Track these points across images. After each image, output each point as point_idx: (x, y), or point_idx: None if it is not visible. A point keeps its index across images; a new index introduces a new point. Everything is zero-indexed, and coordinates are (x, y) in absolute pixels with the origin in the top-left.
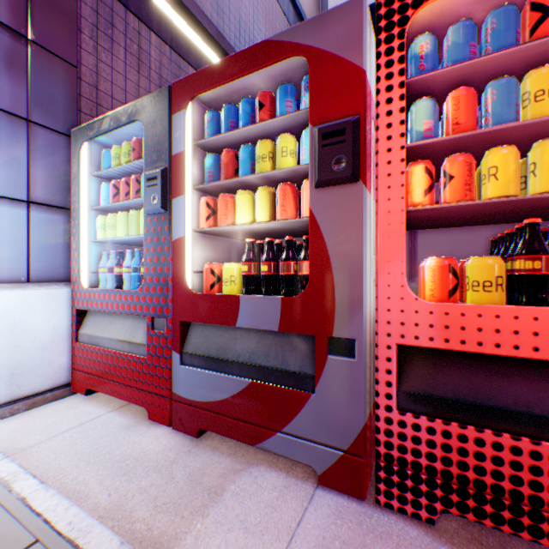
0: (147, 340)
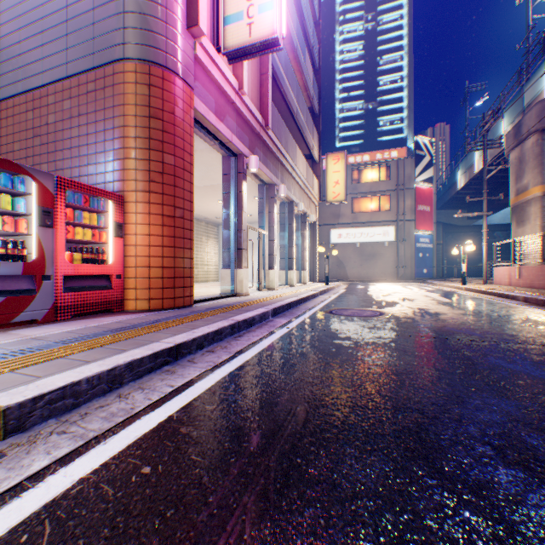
0: None
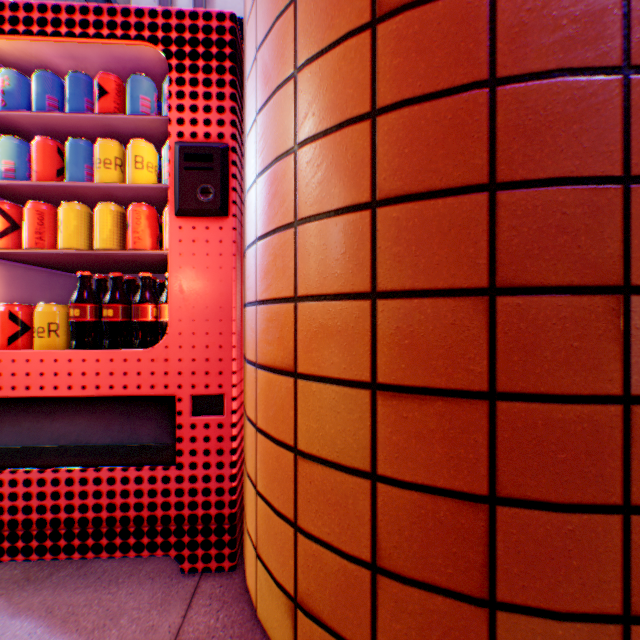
0: None
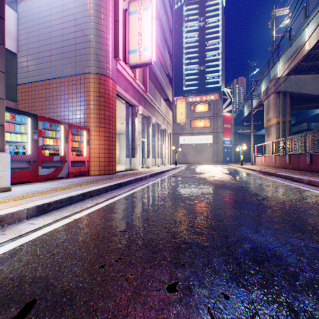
0: (32, 166)
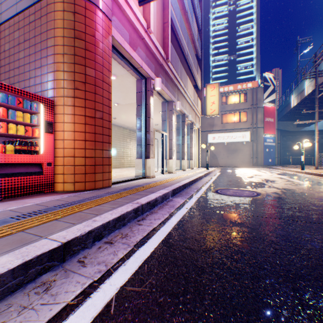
0: None
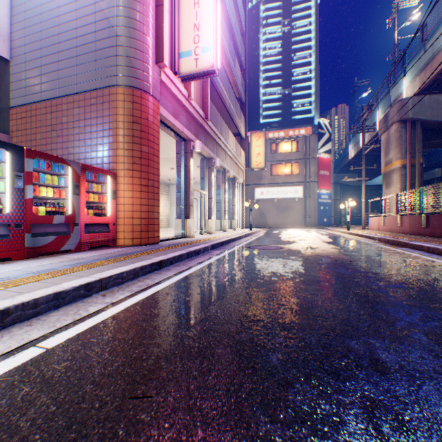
0: (13, 232)
